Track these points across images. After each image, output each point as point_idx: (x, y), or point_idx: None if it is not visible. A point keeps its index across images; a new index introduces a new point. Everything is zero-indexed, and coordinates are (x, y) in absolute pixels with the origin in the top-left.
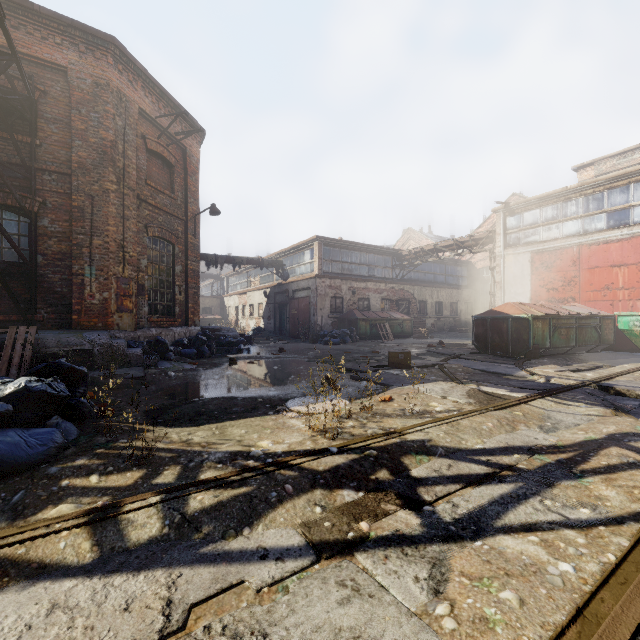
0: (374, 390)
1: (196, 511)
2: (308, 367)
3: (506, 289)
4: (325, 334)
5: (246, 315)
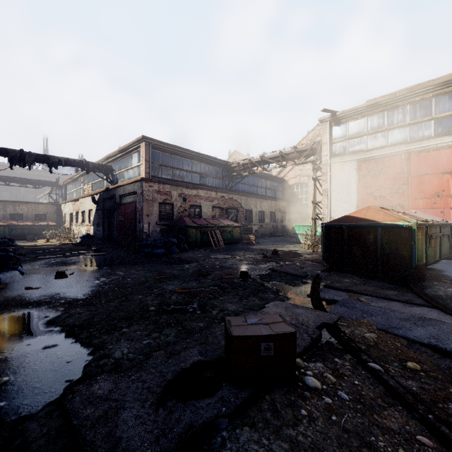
0: None
1: None
2: None
3: (332, 197)
4: (148, 244)
5: (79, 222)
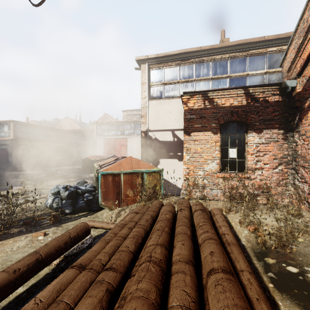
0: (39, 183)
1: (1, 198)
2: (13, 180)
3: (97, 149)
4: (18, 167)
5: None
